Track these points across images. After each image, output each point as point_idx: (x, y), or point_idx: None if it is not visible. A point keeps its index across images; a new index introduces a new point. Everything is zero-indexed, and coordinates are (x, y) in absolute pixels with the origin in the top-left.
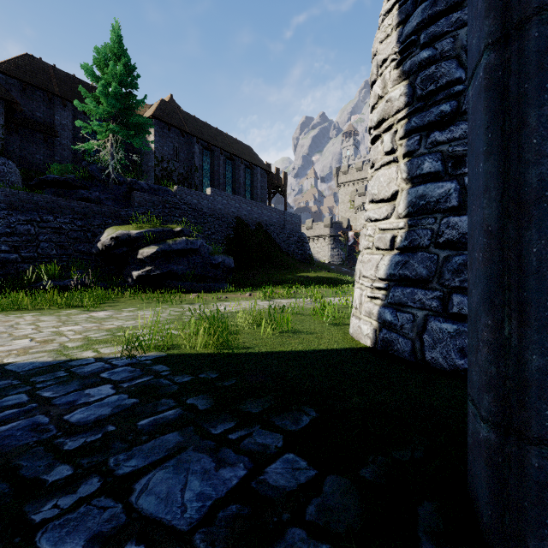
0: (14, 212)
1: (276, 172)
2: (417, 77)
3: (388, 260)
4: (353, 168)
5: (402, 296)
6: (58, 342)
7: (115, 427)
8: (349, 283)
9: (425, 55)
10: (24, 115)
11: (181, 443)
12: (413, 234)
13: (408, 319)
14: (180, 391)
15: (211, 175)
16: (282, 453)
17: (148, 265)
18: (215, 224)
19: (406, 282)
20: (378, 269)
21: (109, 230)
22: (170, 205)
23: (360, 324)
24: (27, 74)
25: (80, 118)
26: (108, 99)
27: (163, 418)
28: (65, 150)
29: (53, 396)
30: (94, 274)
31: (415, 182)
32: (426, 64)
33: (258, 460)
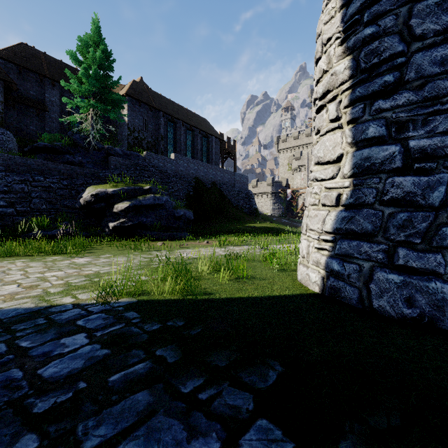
0: (10, 174)
1: (227, 140)
2: (361, 52)
3: (334, 216)
4: (290, 137)
5: (349, 248)
6: (42, 287)
7: (86, 384)
8: (289, 232)
9: (368, 31)
10: (20, 93)
11: (152, 405)
12: (358, 192)
13: (354, 269)
14: (149, 341)
15: (174, 143)
16: (255, 418)
17: (122, 218)
18: (177, 183)
19: (351, 235)
20: (324, 223)
21: (89, 188)
22: (141, 168)
23: (308, 272)
24: (23, 59)
25: (66, 96)
26: (89, 80)
27: (133, 372)
28: (54, 122)
29: (30, 346)
30: (77, 225)
31: (360, 146)
32: (370, 40)
33: (230, 428)
